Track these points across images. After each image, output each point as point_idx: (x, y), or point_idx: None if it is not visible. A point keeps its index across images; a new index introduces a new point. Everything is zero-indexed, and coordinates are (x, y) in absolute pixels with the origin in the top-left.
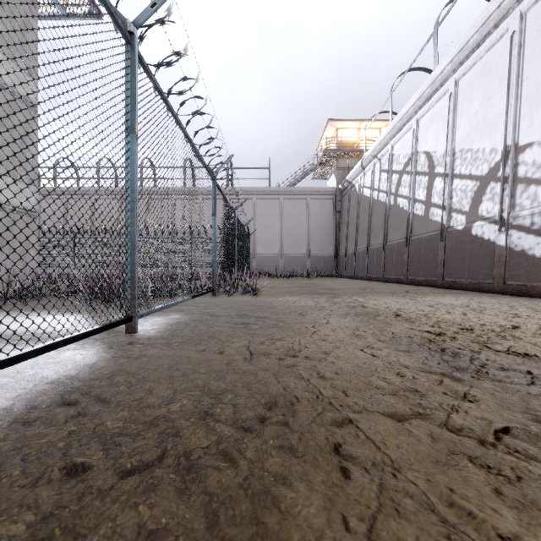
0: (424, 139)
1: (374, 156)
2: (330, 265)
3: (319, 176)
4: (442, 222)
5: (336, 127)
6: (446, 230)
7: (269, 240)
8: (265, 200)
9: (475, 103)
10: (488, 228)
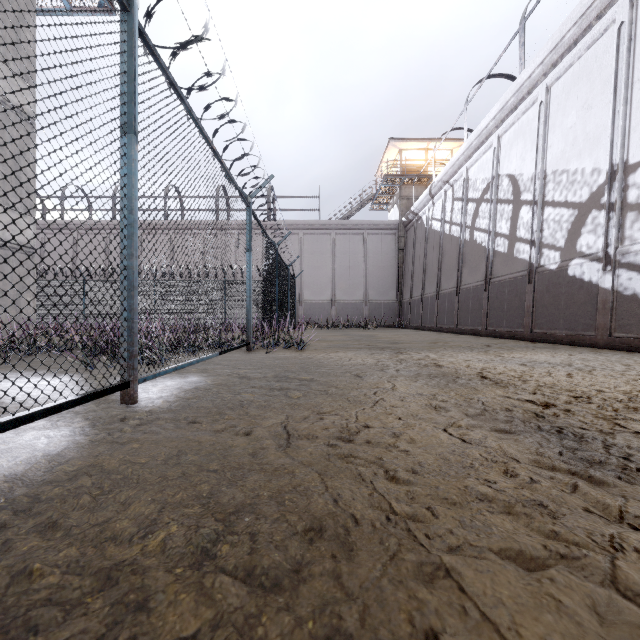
0: (508, 159)
1: (445, 182)
2: (392, 314)
3: (379, 207)
4: (530, 261)
5: (399, 147)
6: (536, 270)
7: (318, 283)
8: (314, 236)
9: (572, 113)
10: (589, 267)
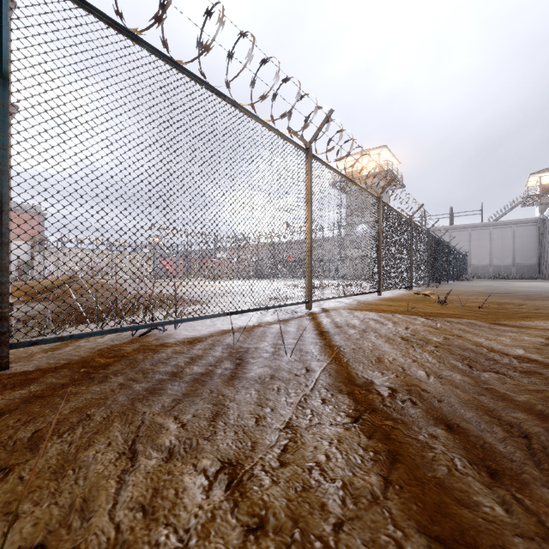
0: None
1: None
2: (533, 271)
3: (528, 205)
4: None
5: (539, 176)
6: None
7: (480, 256)
8: (478, 231)
9: None
10: None
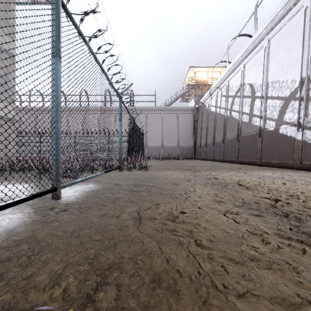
0: (248, 76)
1: (217, 87)
2: (191, 152)
3: (184, 100)
4: (260, 126)
5: (194, 71)
6: (263, 130)
7: (155, 137)
8: (153, 114)
9: (281, 52)
10: (290, 129)
